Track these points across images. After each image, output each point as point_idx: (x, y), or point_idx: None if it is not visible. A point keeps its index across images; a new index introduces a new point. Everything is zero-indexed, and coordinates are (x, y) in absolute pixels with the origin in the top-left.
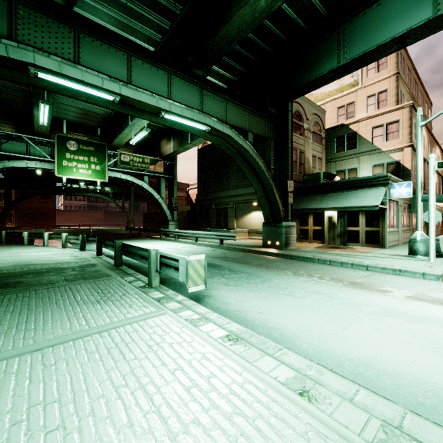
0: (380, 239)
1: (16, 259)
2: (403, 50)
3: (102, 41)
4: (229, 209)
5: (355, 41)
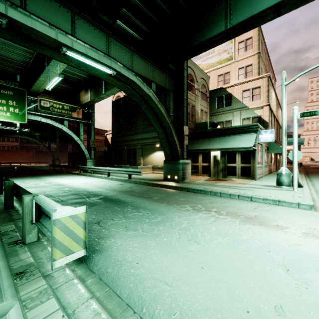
0: (251, 172)
1: None
2: (262, 37)
3: None
4: (137, 149)
5: (239, 10)
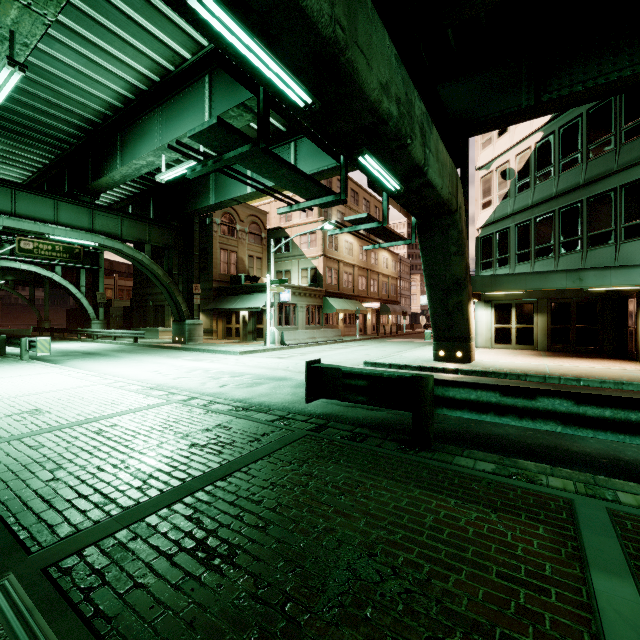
0: None
1: None
2: None
3: None
4: (166, 306)
5: (218, 189)
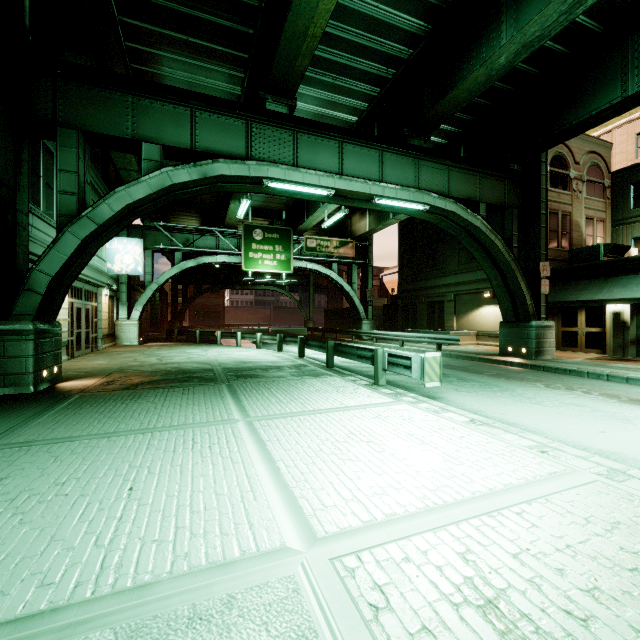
0: None
1: (229, 357)
2: None
3: (316, 136)
4: (446, 303)
5: None
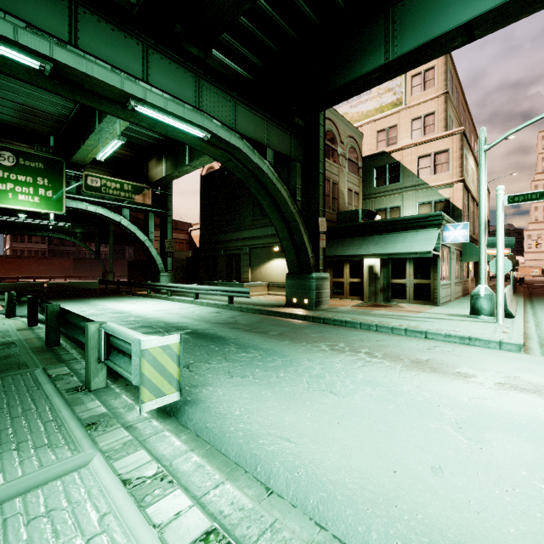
0: (431, 294)
1: None
2: (451, 66)
3: None
4: (242, 255)
5: (408, 31)
